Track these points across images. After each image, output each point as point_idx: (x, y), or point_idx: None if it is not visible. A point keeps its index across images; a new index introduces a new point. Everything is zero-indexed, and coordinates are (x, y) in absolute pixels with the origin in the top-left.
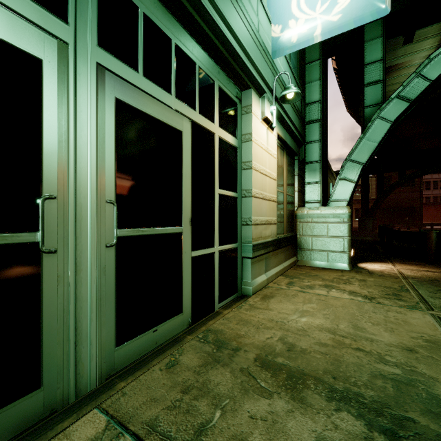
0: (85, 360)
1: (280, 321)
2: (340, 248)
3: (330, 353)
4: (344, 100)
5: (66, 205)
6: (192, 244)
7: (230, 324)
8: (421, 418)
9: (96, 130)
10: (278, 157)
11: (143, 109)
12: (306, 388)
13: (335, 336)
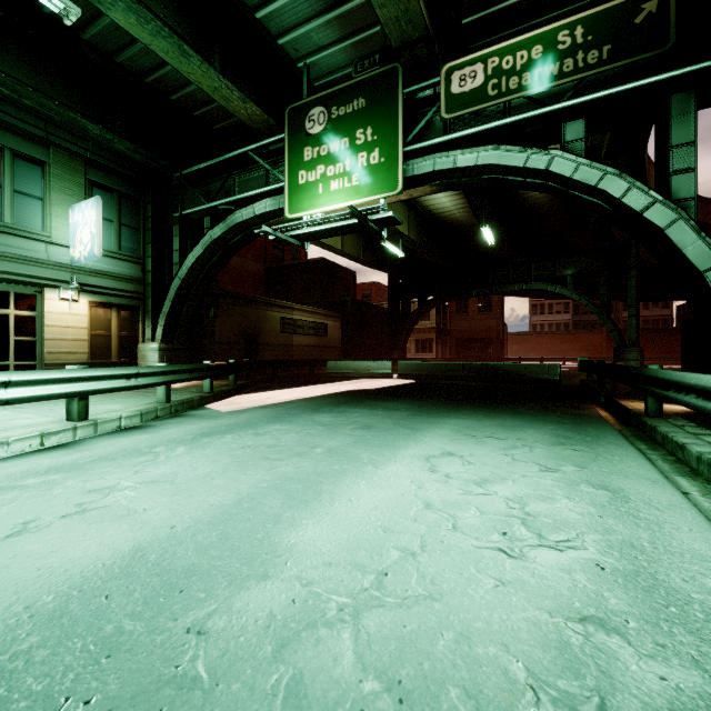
0: None
1: None
2: None
3: None
4: None
5: None
6: None
7: None
8: None
9: None
10: (100, 313)
11: None
12: None
13: None
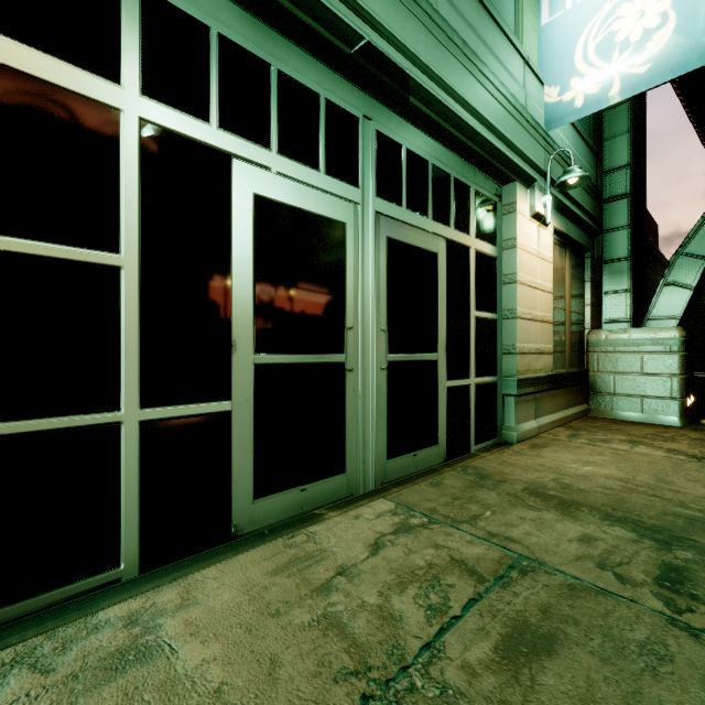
0: (368, 463)
1: (555, 467)
2: (663, 392)
3: (615, 494)
4: (698, 130)
5: (358, 334)
6: (447, 374)
7: (491, 464)
8: (704, 541)
9: (375, 269)
10: (556, 259)
11: (406, 240)
12: (578, 511)
13: (627, 484)
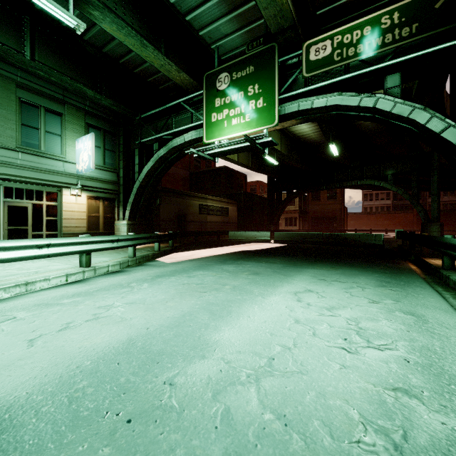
0: None
1: None
2: None
3: None
4: None
5: None
6: (33, 231)
7: None
8: None
9: (3, 211)
10: (93, 203)
11: (15, 205)
12: None
13: None
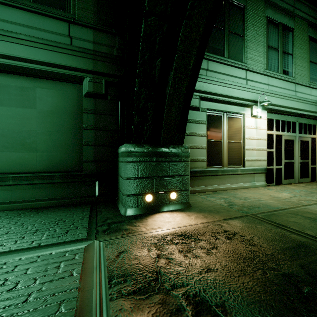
0: (297, 178)
1: None
2: None
3: None
4: None
5: (295, 157)
6: (311, 164)
7: None
8: None
9: (298, 146)
10: None
11: (303, 140)
12: None
13: None
